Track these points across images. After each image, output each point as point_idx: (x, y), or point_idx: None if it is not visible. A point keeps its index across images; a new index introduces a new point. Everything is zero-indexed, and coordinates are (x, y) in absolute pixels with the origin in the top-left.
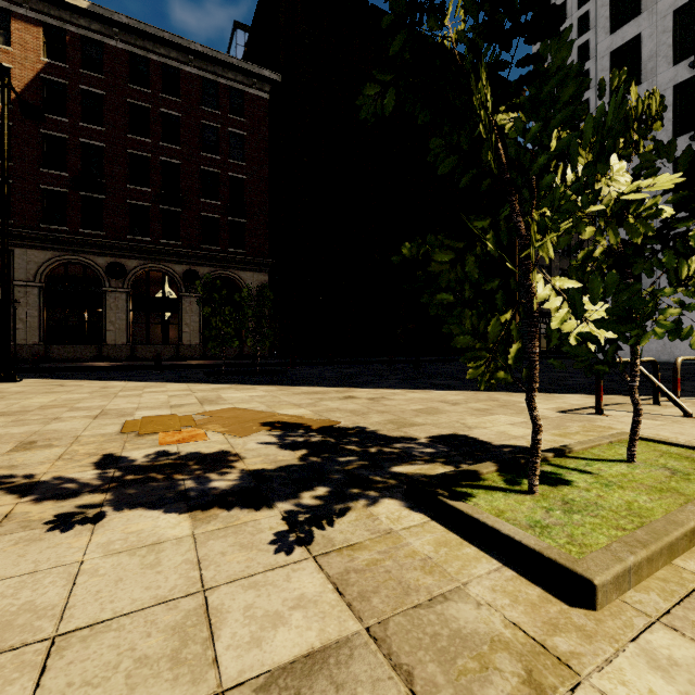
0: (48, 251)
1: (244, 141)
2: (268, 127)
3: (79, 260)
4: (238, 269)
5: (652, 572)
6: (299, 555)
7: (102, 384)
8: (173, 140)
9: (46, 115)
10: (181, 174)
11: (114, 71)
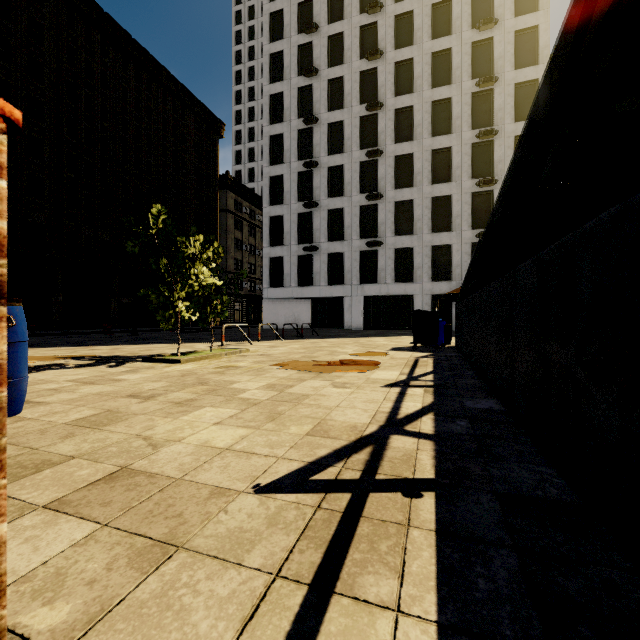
0: None
1: None
2: None
3: None
4: None
5: (195, 361)
6: (117, 367)
7: None
8: None
9: None
10: None
11: None
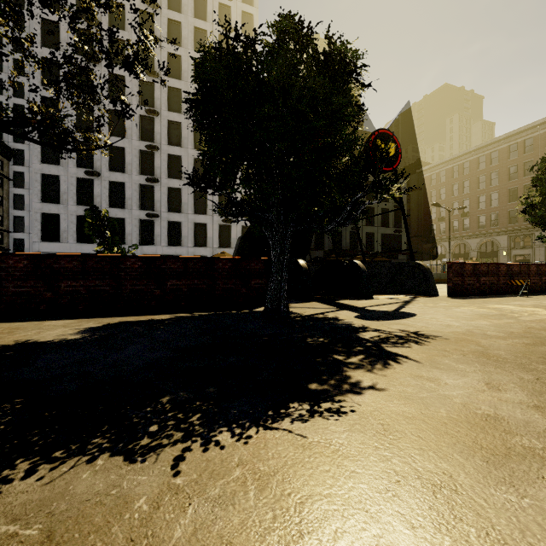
0: None
1: None
2: None
3: None
4: None
5: None
6: None
7: None
8: None
9: None
10: None
11: None
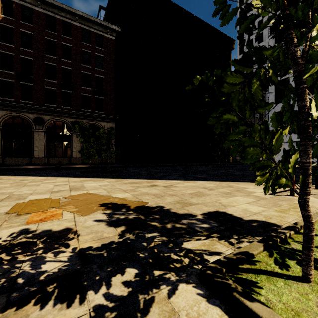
0: (3, 111)
1: (103, 59)
2: (115, 53)
3: (20, 115)
4: (100, 121)
5: None
6: None
7: (22, 178)
8: (68, 58)
9: (2, 43)
10: (72, 74)
11: (38, 22)
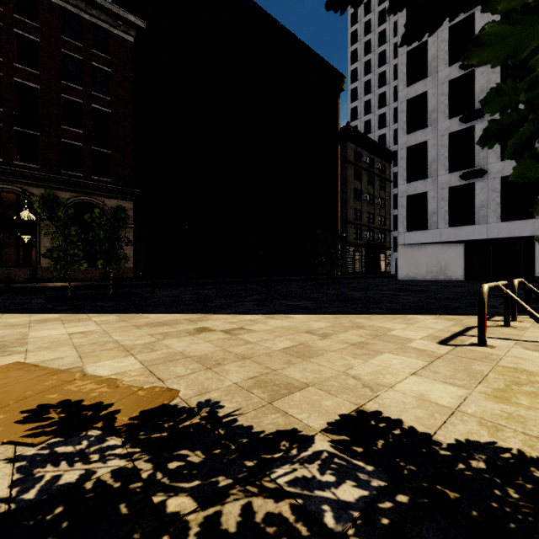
0: None
1: (109, 77)
2: (135, 70)
3: None
4: (102, 196)
5: None
6: None
7: None
8: (32, 66)
9: None
10: (39, 98)
11: None
